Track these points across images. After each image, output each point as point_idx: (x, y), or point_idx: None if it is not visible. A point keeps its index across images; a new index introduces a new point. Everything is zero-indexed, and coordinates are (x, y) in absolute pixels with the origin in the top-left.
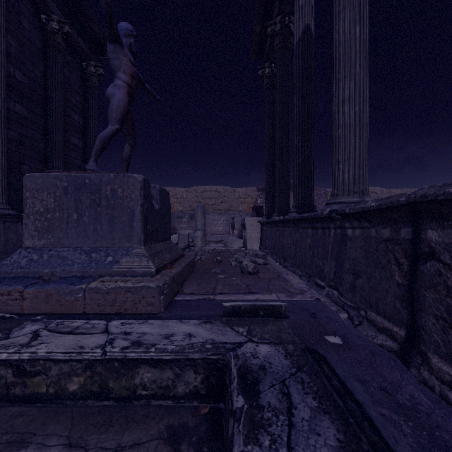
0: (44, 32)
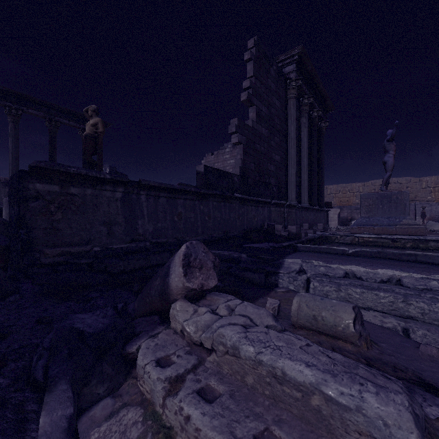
0: (310, 119)
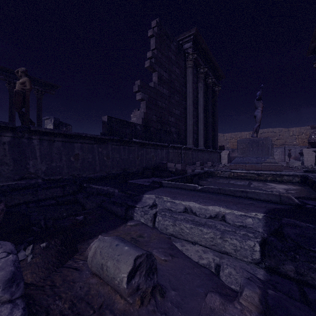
0: (206, 84)
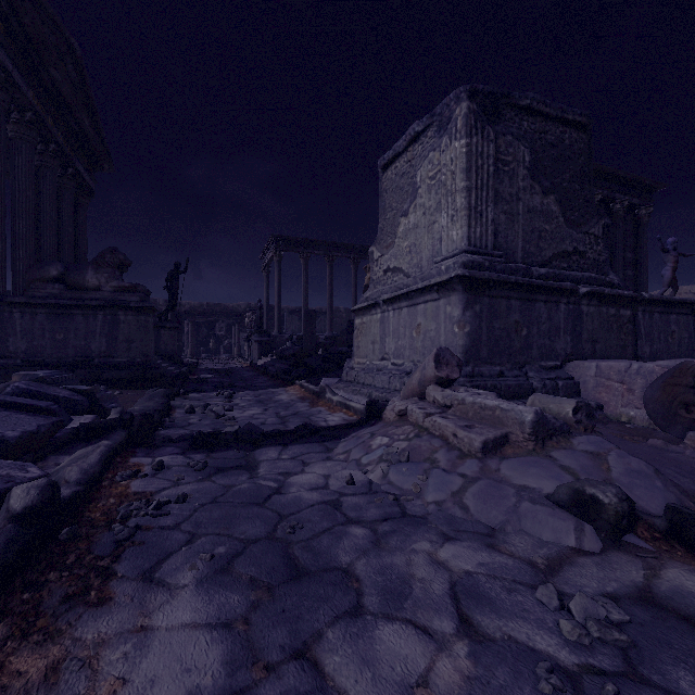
0: (610, 213)
